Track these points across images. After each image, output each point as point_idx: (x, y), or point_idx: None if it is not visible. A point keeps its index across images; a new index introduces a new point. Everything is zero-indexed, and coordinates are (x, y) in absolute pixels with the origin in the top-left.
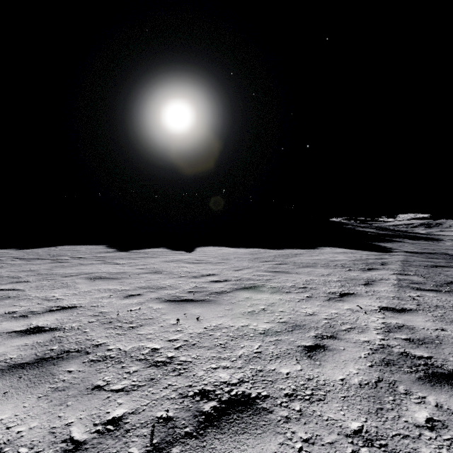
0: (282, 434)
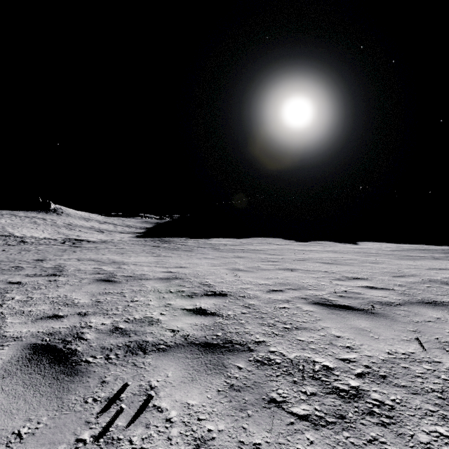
0: None
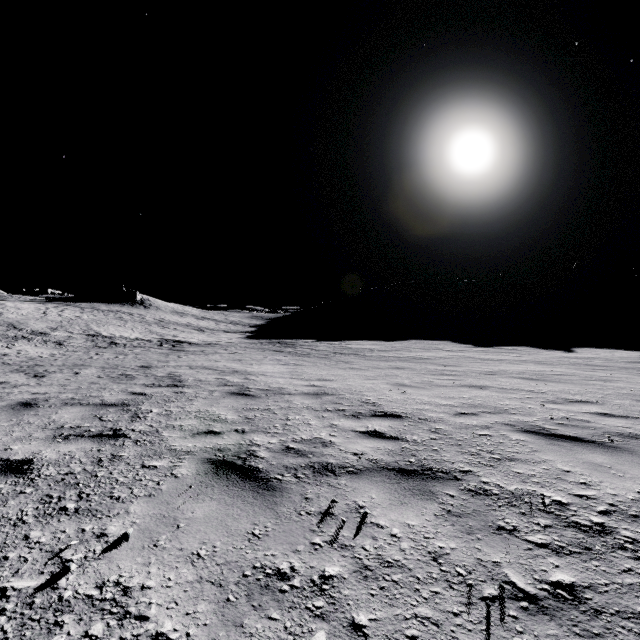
0: None
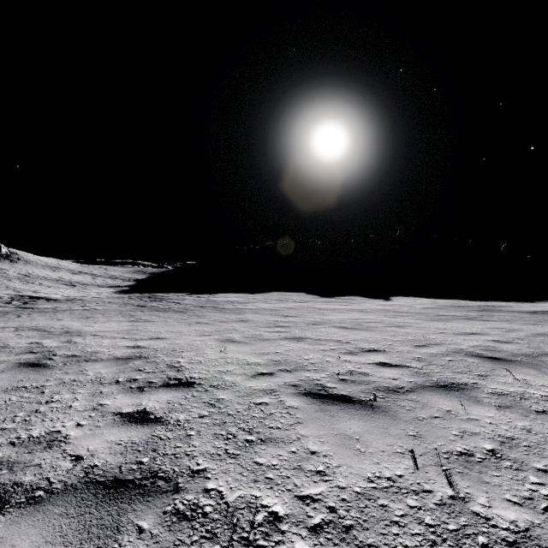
0: (492, 336)
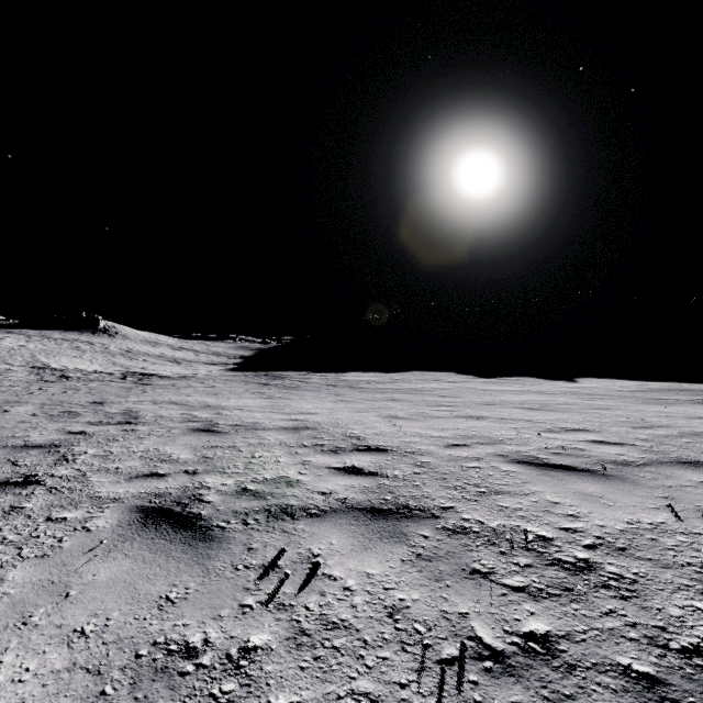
0: None
